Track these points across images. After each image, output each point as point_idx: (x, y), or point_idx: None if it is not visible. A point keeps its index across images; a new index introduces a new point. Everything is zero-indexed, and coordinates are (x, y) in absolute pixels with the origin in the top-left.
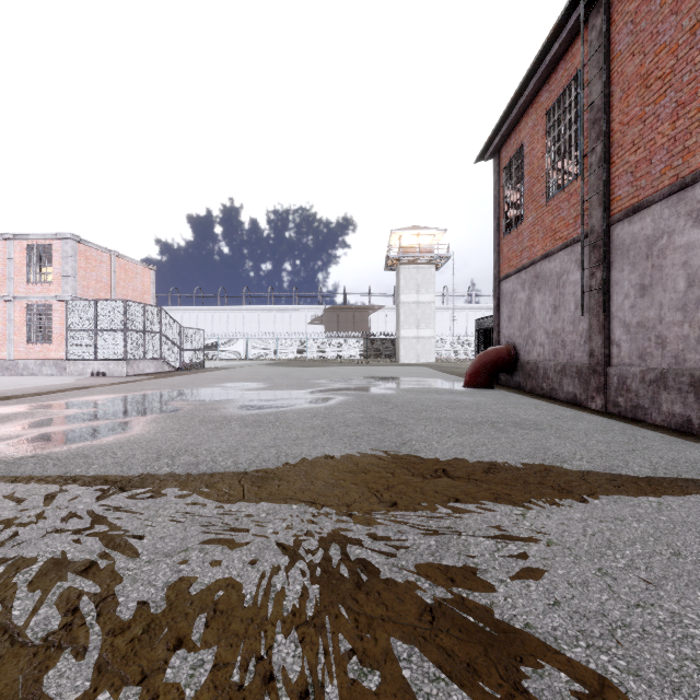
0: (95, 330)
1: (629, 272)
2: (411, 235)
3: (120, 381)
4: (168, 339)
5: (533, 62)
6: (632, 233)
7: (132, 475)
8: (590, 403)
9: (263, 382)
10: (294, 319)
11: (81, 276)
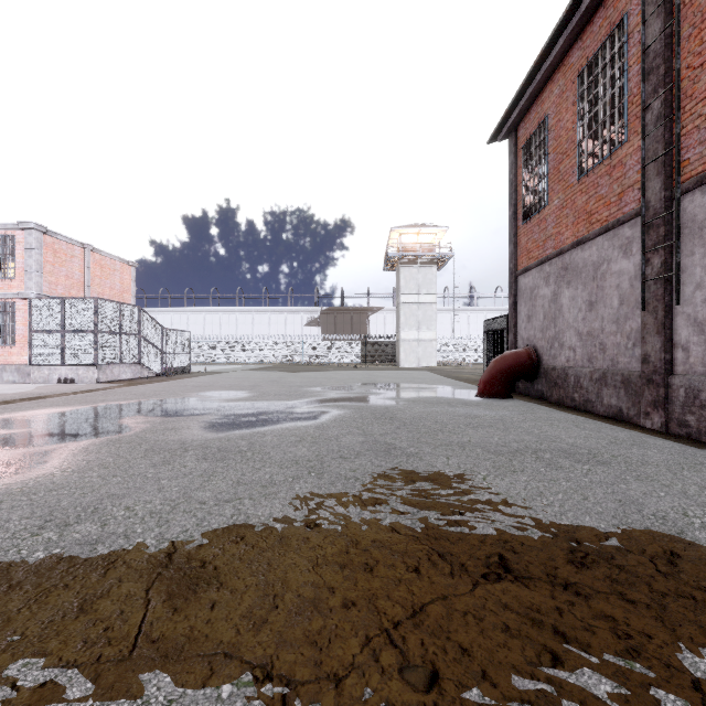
0: (62, 332)
1: (703, 256)
2: (412, 233)
3: (87, 389)
4: (149, 342)
5: (565, 11)
6: None
7: None
8: (642, 420)
9: (248, 390)
10: (290, 321)
11: (48, 271)
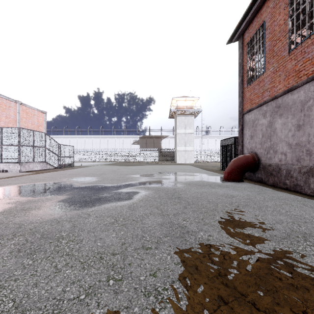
0: (1, 145)
1: None
2: (182, 100)
3: (10, 176)
4: (50, 151)
5: None
6: None
7: None
8: None
9: (97, 176)
10: (125, 142)
11: None
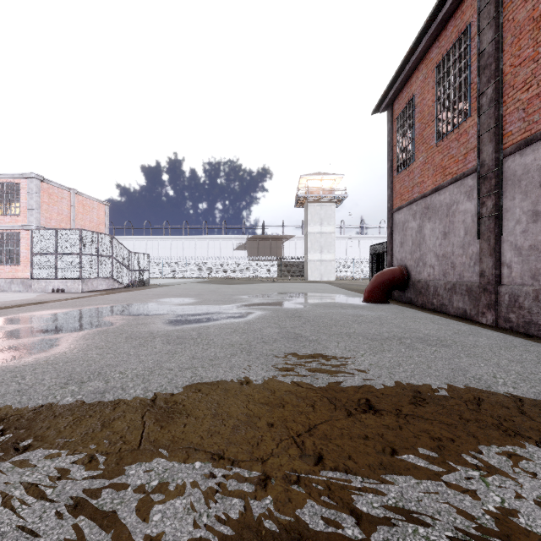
0: (55, 254)
1: (521, 200)
2: (316, 179)
3: (74, 296)
4: (119, 262)
5: (426, 20)
6: (524, 164)
7: (29, 407)
8: (480, 317)
9: (194, 297)
10: (223, 246)
11: (44, 209)
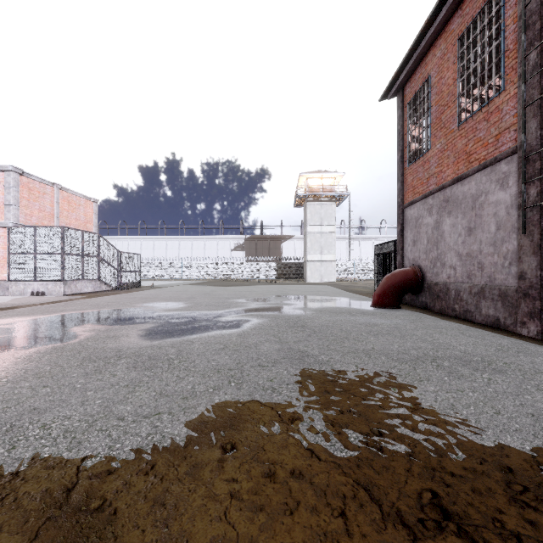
0: (35, 254)
1: None
2: (316, 178)
3: (53, 300)
4: (106, 262)
5: None
6: None
7: None
8: (519, 328)
9: (184, 301)
10: (221, 247)
11: (24, 205)
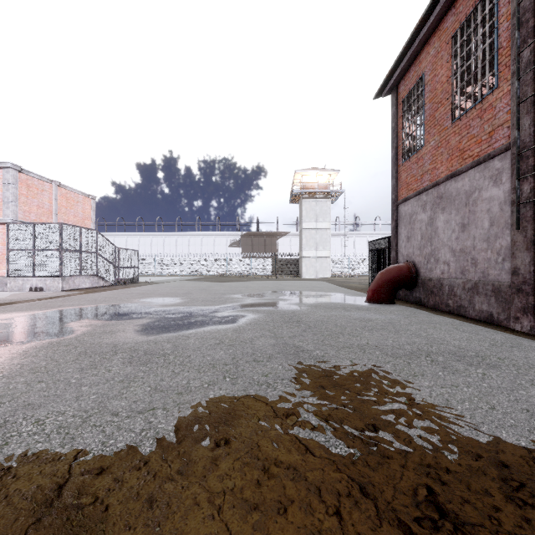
0: (33, 250)
1: None
2: (311, 175)
3: (51, 296)
4: (104, 258)
5: None
6: None
7: None
8: (512, 323)
9: (181, 297)
10: (217, 243)
11: (22, 202)
